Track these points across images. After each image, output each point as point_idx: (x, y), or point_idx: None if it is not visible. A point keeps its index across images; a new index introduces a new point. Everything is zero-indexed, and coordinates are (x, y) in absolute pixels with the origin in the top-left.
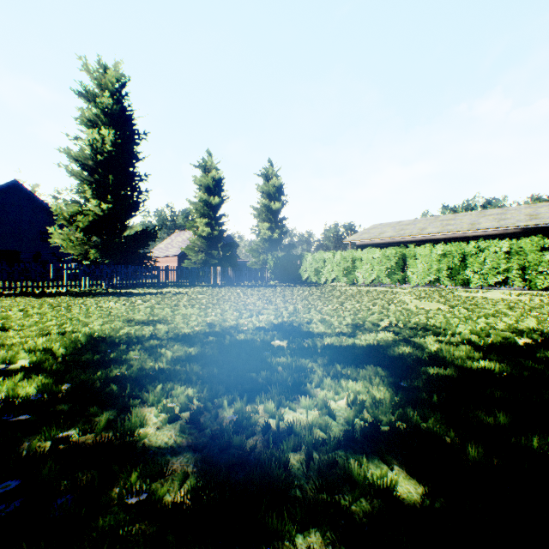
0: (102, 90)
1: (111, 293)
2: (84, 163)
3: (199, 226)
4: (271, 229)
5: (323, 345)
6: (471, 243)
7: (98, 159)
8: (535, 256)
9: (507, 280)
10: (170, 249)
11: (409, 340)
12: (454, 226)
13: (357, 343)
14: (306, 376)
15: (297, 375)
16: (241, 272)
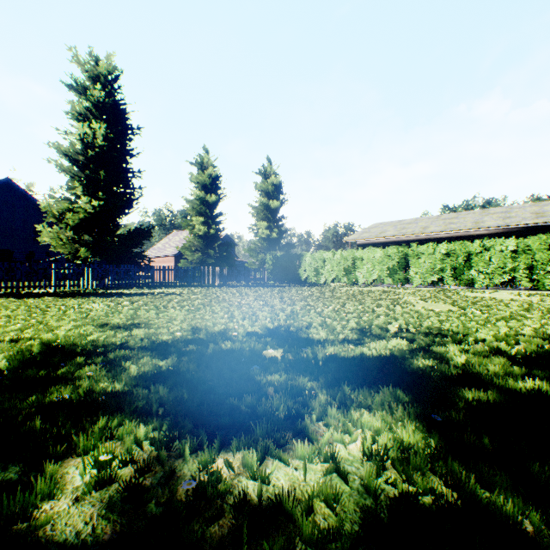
0: (94, 83)
1: (100, 294)
2: (74, 158)
3: (195, 225)
4: (270, 228)
5: (326, 356)
6: (476, 241)
7: (89, 154)
8: (543, 255)
9: (513, 280)
10: (167, 248)
11: (428, 349)
12: (457, 224)
13: (366, 354)
14: (304, 403)
15: (292, 401)
16: (239, 272)
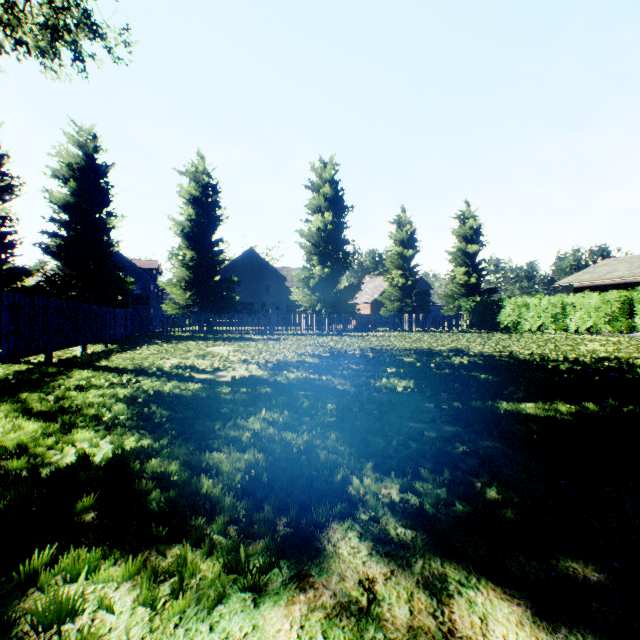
0: (322, 181)
1: (336, 335)
2: (311, 239)
3: (393, 277)
4: (467, 273)
5: (466, 353)
6: None
7: (320, 234)
8: None
9: None
10: (362, 296)
11: (512, 354)
12: None
13: (483, 354)
14: (452, 357)
15: (448, 356)
16: (434, 319)
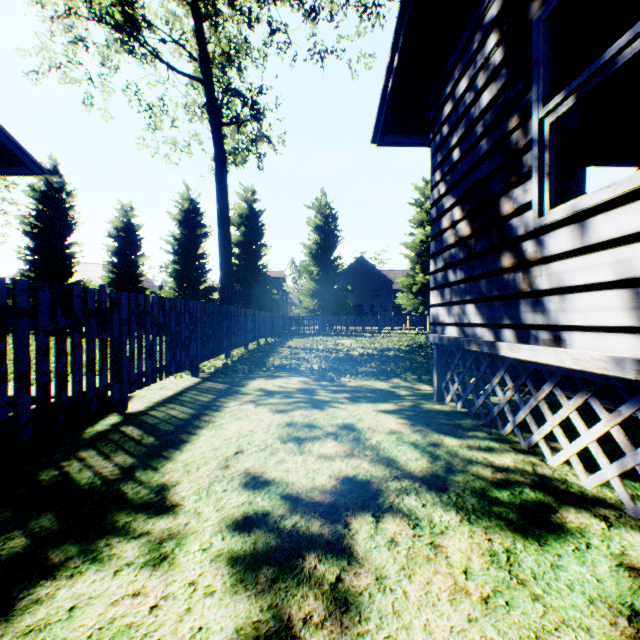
0: (424, 197)
1: None
2: (414, 250)
3: None
4: None
5: None
6: None
7: (422, 246)
8: None
9: None
10: None
11: None
12: None
13: None
14: None
15: None
16: None
